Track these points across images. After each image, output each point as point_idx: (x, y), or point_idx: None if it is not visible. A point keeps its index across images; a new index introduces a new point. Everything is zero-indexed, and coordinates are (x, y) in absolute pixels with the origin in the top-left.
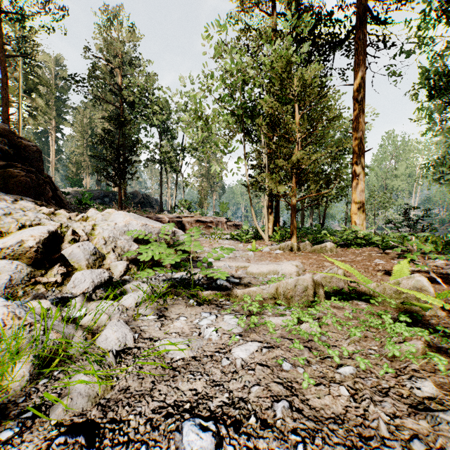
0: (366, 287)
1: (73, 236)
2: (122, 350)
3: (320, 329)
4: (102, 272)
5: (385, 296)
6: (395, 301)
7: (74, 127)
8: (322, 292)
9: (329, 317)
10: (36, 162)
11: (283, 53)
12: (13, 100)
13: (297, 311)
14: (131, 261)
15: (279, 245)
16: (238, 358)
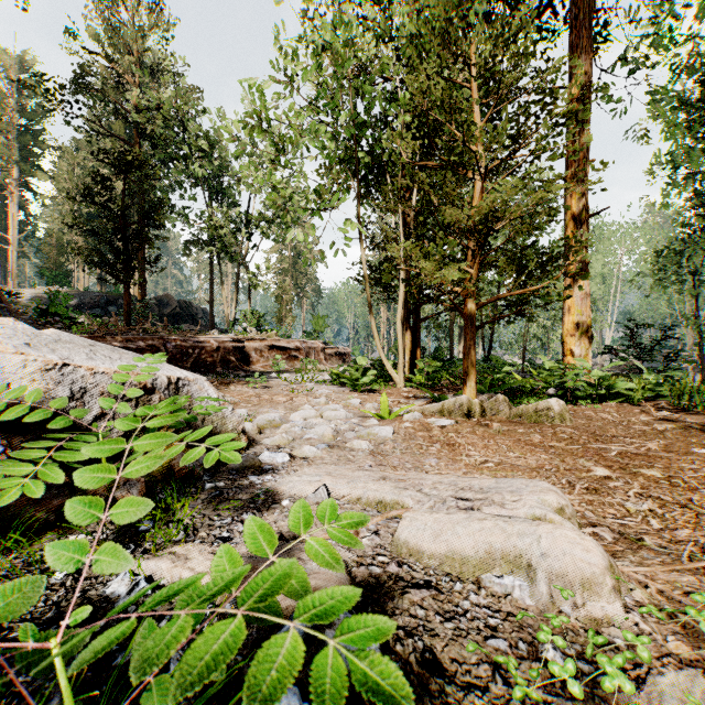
0: None
1: None
2: None
3: None
4: None
5: None
6: None
7: (56, 182)
8: None
9: None
10: None
11: None
12: None
13: None
14: None
15: (440, 404)
16: None
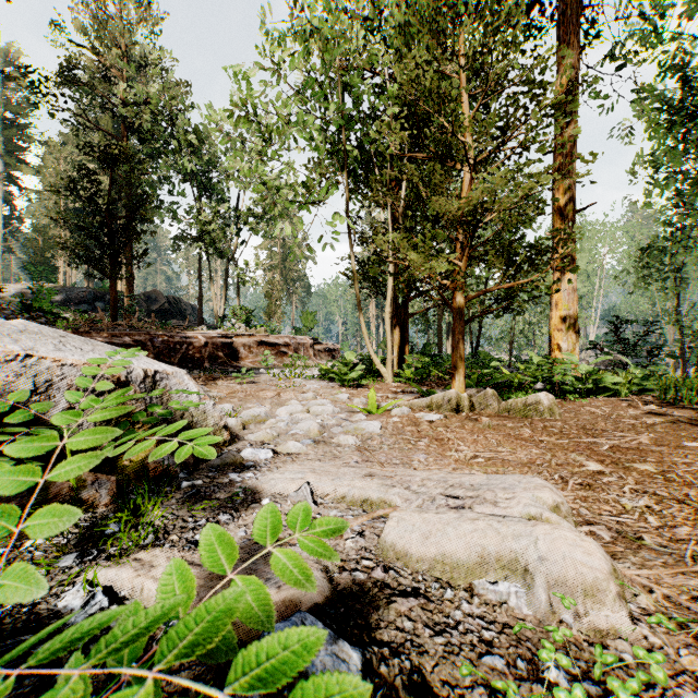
0: None
1: None
2: None
3: None
4: None
5: None
6: None
7: (43, 176)
8: None
9: None
10: None
11: None
12: None
13: None
14: None
15: (429, 399)
16: None
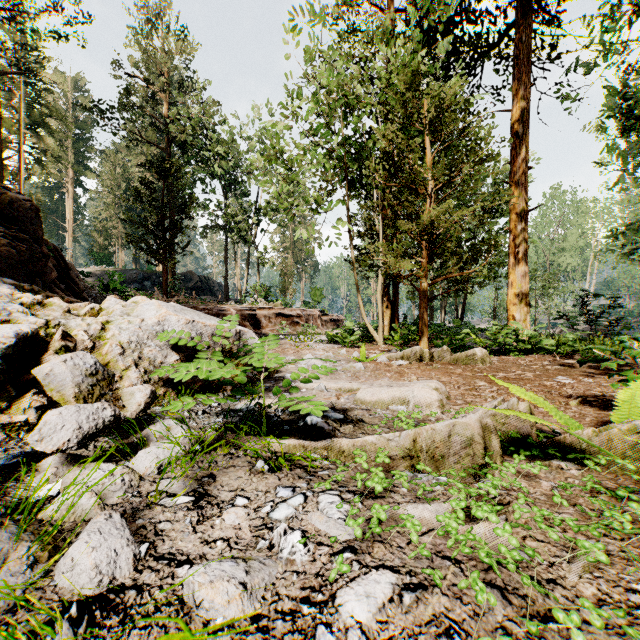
0: (574, 435)
1: (64, 342)
2: (102, 597)
3: (517, 540)
4: (100, 409)
5: (612, 453)
6: (630, 462)
7: (101, 179)
8: (497, 445)
9: (522, 503)
10: (32, 226)
11: (406, 60)
12: (10, 140)
13: (454, 483)
14: (167, 382)
15: (402, 352)
16: (353, 627)
